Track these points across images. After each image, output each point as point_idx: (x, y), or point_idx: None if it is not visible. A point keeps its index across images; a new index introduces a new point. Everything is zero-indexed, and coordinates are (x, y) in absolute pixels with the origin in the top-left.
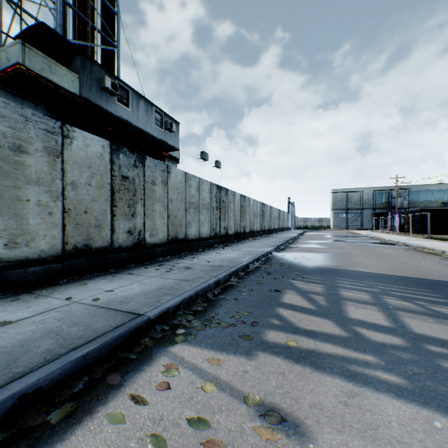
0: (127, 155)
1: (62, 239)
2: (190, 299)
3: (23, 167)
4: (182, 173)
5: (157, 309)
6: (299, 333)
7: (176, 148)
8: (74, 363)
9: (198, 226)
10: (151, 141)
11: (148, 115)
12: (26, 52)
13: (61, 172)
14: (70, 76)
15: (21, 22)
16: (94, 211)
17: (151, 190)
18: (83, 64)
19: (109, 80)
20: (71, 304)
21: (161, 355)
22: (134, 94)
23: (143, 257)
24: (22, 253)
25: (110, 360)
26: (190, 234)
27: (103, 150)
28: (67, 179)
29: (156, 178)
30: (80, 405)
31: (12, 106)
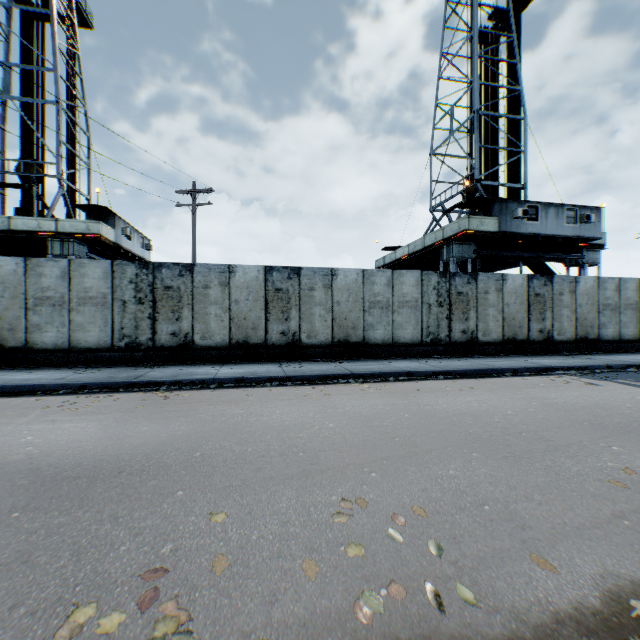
0: (538, 279)
1: (501, 334)
2: (579, 368)
3: (487, 300)
4: (592, 279)
5: (556, 365)
6: (637, 382)
7: (595, 238)
8: (525, 369)
9: (616, 327)
10: (561, 240)
11: (557, 218)
12: (469, 220)
13: (501, 299)
14: (492, 221)
15: (466, 203)
16: (517, 318)
17: (558, 299)
18: (500, 207)
19: (520, 209)
20: (514, 360)
21: (556, 375)
22: (542, 205)
23: (550, 349)
24: (487, 339)
25: (536, 373)
26: (604, 335)
27: (522, 281)
28: (504, 302)
29: (562, 289)
30: (529, 375)
31: (483, 274)
